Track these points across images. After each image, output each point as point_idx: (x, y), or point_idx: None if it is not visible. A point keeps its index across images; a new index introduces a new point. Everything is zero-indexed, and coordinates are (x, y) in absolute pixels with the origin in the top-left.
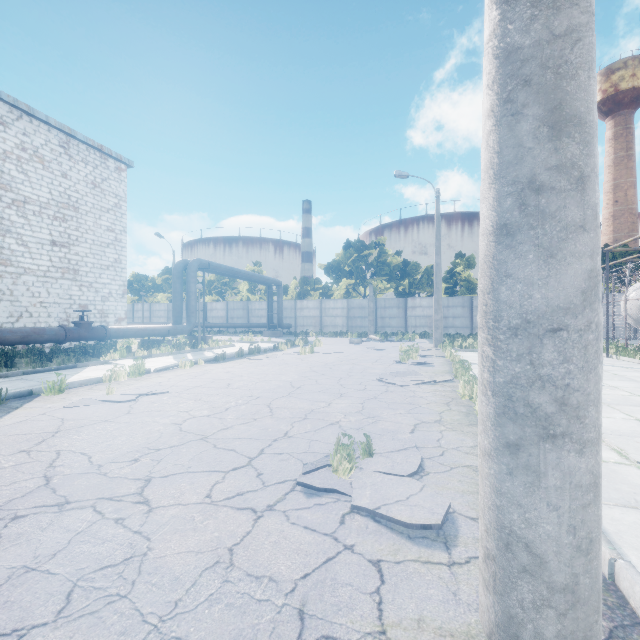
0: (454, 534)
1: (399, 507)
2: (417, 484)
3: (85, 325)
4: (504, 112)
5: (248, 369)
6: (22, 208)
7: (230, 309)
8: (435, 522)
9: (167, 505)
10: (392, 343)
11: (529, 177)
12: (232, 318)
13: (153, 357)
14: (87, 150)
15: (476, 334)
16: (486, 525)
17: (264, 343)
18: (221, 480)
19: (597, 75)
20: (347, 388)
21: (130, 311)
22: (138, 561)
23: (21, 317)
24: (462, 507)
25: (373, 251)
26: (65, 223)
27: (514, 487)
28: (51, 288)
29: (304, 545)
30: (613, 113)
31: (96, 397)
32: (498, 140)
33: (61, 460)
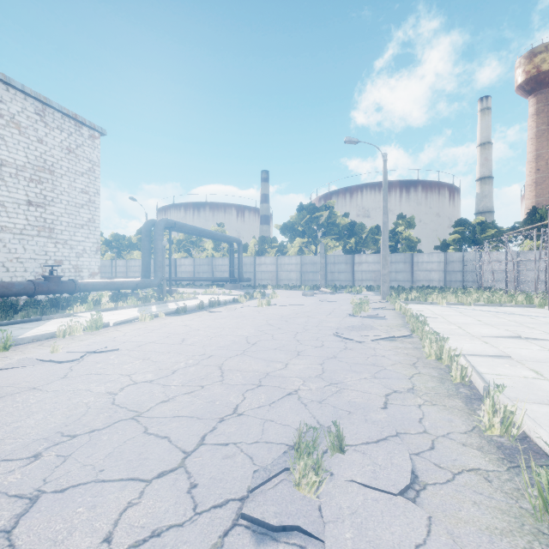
0: None
1: None
2: (418, 515)
3: (54, 279)
4: None
5: (206, 322)
6: None
7: (197, 265)
8: None
9: None
10: (342, 295)
11: None
12: (198, 273)
13: (119, 309)
14: (62, 118)
15: (417, 287)
16: None
17: (225, 295)
18: (136, 500)
19: (521, 58)
20: (304, 344)
21: (109, 266)
22: None
23: None
24: None
25: (324, 213)
26: (41, 185)
27: None
28: (27, 245)
29: None
30: (535, 91)
31: (39, 356)
32: None
33: None
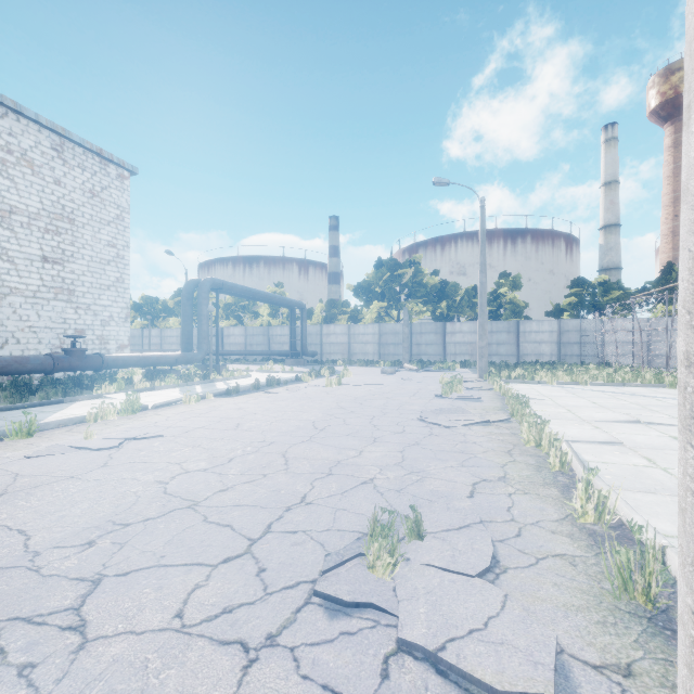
0: None
1: (476, 647)
2: (495, 593)
3: (77, 353)
4: None
5: (264, 405)
6: (7, 219)
7: (249, 335)
8: (544, 689)
9: (111, 634)
10: (430, 373)
11: None
12: (251, 345)
13: (156, 390)
14: (84, 154)
15: (524, 363)
16: None
17: (285, 373)
18: (203, 582)
19: (655, 76)
20: (382, 430)
21: (139, 337)
22: None
23: (6, 344)
24: (572, 640)
25: (408, 270)
26: (58, 237)
27: None
28: (42, 311)
29: None
30: (673, 118)
31: (70, 443)
32: None
33: None
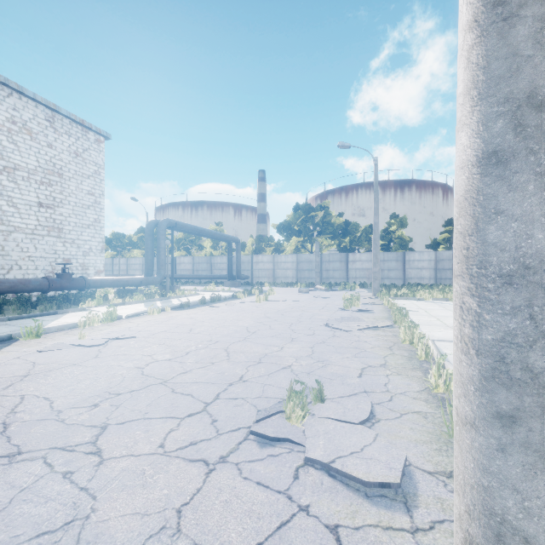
0: (413, 492)
1: (354, 460)
2: (370, 433)
3: (66, 276)
4: (493, 18)
5: (209, 315)
6: (12, 174)
7: (196, 263)
8: (394, 480)
9: (119, 456)
10: (336, 292)
11: (528, 91)
12: (197, 271)
13: (126, 304)
14: (70, 124)
15: (408, 284)
16: (467, 506)
17: (224, 292)
18: (176, 427)
19: None
20: (298, 333)
21: (110, 265)
22: (79, 526)
23: (11, 269)
24: (417, 459)
25: (319, 213)
26: (50, 187)
27: (508, 467)
28: (38, 244)
29: (256, 505)
30: None
31: (69, 341)
32: (484, 53)
33: (23, 405)
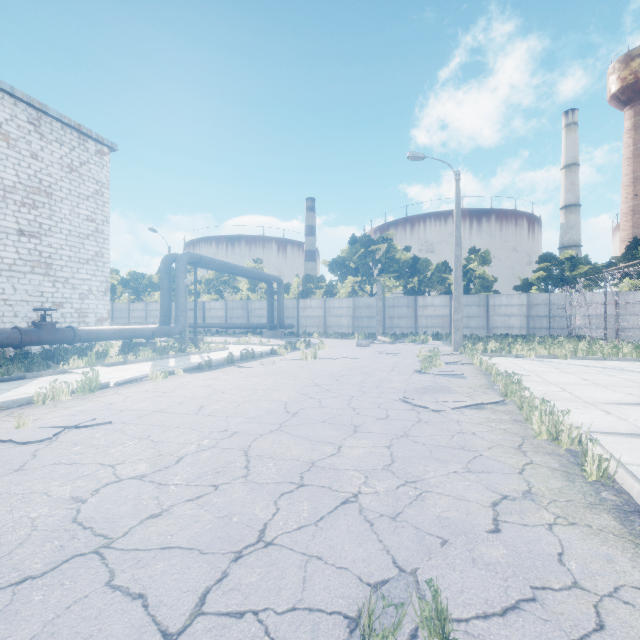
0: None
1: None
2: None
3: (47, 326)
4: None
5: (234, 381)
6: None
7: (229, 308)
8: None
9: None
10: (404, 346)
11: None
12: (231, 318)
13: (128, 364)
14: (62, 129)
15: (494, 335)
16: None
17: (262, 345)
18: None
19: (615, 62)
20: (362, 415)
21: (126, 311)
22: None
23: None
24: None
25: (381, 246)
26: (35, 210)
27: None
28: (18, 284)
29: None
30: (632, 102)
31: None
32: None
33: None
